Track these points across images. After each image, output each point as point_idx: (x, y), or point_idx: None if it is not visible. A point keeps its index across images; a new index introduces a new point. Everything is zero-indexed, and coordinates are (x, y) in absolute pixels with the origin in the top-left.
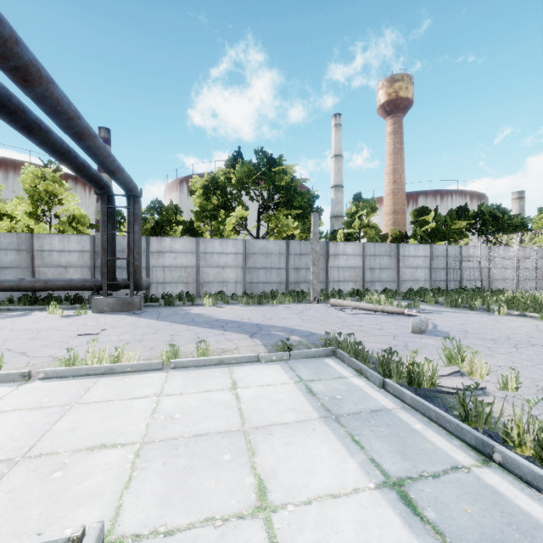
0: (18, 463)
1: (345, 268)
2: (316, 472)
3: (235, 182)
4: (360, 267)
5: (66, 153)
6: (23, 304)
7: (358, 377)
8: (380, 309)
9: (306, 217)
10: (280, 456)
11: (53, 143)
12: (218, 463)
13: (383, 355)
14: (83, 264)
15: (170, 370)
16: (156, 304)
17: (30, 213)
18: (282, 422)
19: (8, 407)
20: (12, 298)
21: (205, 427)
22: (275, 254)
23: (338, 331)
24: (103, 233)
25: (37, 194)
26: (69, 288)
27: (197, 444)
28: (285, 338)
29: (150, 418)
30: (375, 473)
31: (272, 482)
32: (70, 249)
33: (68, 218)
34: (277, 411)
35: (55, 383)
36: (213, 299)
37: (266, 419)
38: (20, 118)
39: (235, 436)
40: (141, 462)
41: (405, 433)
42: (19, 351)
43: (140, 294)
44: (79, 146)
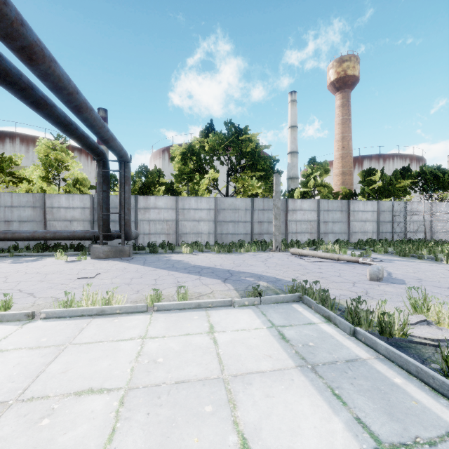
0: (10, 407)
1: (302, 221)
2: (300, 431)
3: (208, 149)
4: (315, 221)
5: (68, 125)
6: (37, 251)
7: (327, 324)
8: (336, 257)
9: (268, 178)
10: (261, 411)
11: (57, 117)
12: (200, 416)
13: (351, 304)
14: (84, 218)
15: (153, 312)
16: (143, 251)
17: (43, 177)
18: (259, 370)
19: (11, 346)
20: (29, 246)
21: (186, 373)
22: (242, 209)
23: (300, 277)
24: (100, 193)
25: (49, 162)
26: (73, 238)
27: (178, 392)
28: (254, 283)
29: (135, 362)
30: (364, 437)
31: (256, 442)
32: (74, 206)
33: (73, 181)
34: (254, 358)
35: (54, 323)
36: (190, 248)
37: (244, 366)
38: (29, 94)
39: (215, 384)
40: (125, 411)
41: (387, 388)
42: (28, 292)
43: (130, 243)
44: (78, 118)
